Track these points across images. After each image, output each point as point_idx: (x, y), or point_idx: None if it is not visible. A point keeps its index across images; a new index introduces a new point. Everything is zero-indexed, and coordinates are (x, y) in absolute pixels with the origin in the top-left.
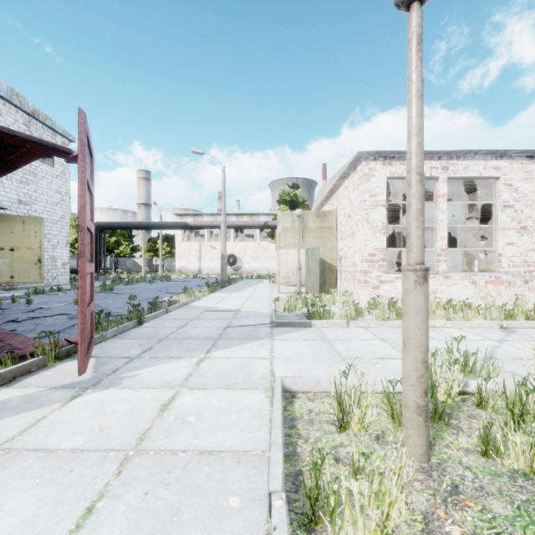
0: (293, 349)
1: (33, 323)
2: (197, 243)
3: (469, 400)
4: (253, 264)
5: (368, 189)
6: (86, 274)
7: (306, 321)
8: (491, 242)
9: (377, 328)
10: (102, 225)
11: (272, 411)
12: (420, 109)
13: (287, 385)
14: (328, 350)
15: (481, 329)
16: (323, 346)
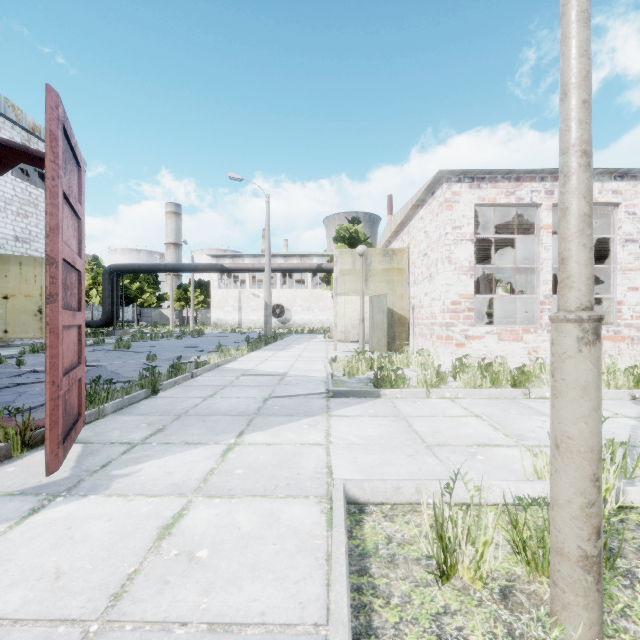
0: (358, 430)
1: (16, 392)
2: (237, 291)
3: (629, 519)
4: (304, 316)
5: (450, 219)
6: (61, 327)
7: (373, 390)
8: (598, 288)
9: (467, 400)
10: (119, 268)
11: (331, 539)
12: (586, 43)
13: (351, 493)
14: (405, 432)
15: (606, 401)
16: (399, 426)
